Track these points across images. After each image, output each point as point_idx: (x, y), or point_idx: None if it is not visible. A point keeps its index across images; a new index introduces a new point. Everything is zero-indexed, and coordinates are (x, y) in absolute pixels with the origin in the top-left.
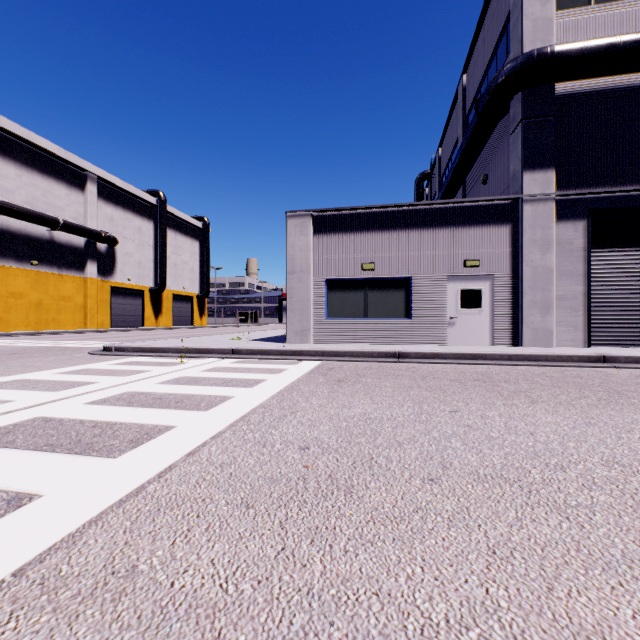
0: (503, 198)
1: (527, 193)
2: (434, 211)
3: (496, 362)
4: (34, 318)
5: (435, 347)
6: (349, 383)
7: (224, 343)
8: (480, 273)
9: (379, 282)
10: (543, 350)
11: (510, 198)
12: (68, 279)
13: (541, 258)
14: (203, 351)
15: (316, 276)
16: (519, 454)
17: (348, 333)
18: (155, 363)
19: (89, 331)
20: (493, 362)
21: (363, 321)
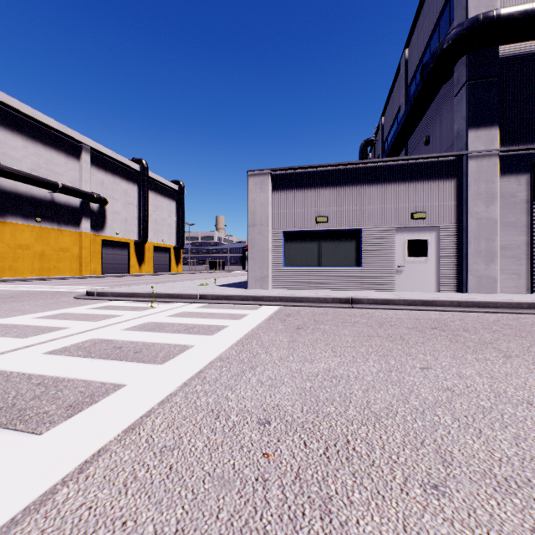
0: (448, 155)
1: (472, 150)
2: (383, 168)
3: (447, 308)
4: (38, 266)
5: (384, 293)
6: (308, 331)
7: (193, 288)
8: (426, 225)
9: (332, 234)
10: (489, 297)
11: (455, 155)
12: (66, 233)
13: (485, 210)
14: (173, 296)
15: (274, 228)
16: (532, 438)
17: (303, 280)
18: (128, 307)
19: (83, 277)
20: (444, 308)
21: (317, 269)
